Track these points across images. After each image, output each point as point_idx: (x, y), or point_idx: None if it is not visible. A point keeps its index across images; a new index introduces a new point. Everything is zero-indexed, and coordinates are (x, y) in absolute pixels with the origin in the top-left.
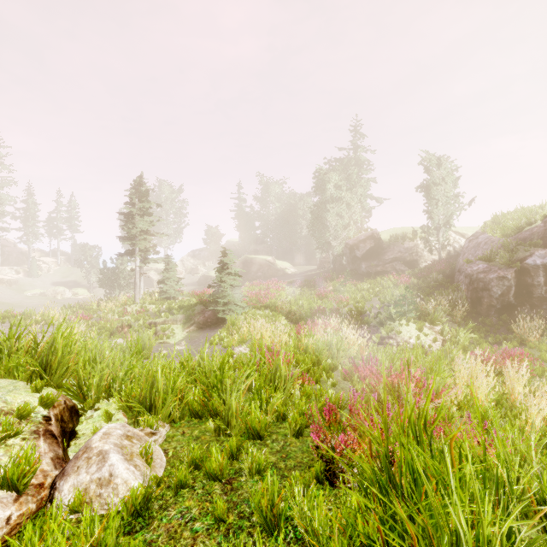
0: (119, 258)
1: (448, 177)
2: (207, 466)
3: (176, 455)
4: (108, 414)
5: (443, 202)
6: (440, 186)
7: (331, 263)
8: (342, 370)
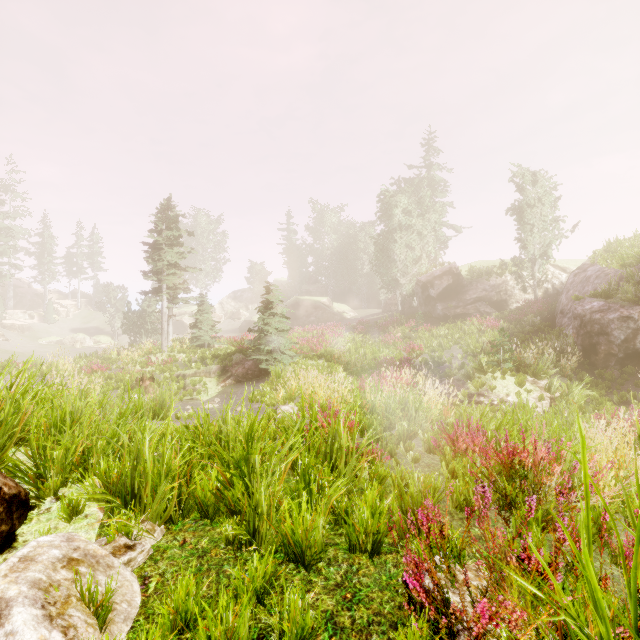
0: (146, 299)
1: (545, 197)
2: (199, 635)
3: (161, 589)
4: (70, 508)
5: (539, 228)
6: (536, 208)
7: (398, 305)
8: (425, 438)
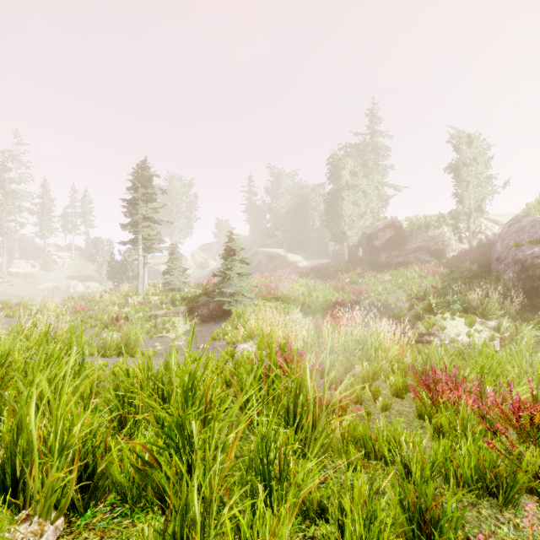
0: (127, 250)
1: (480, 156)
2: None
3: None
4: None
5: (474, 185)
6: (471, 167)
7: (345, 256)
8: (392, 381)
